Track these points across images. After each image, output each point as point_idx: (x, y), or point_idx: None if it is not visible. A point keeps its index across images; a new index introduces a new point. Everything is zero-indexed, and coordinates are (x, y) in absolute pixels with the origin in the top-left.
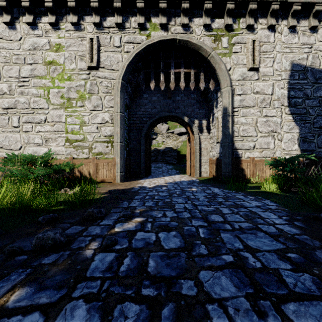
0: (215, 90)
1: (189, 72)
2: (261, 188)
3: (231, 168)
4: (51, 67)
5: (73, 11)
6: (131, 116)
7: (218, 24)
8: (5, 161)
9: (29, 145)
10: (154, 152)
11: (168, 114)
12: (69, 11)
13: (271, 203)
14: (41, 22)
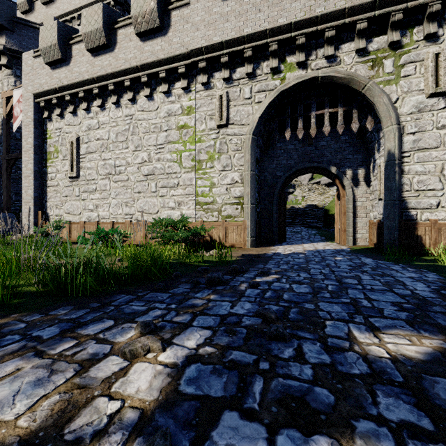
0: (376, 129)
1: (336, 111)
2: (439, 262)
3: (398, 234)
4: (183, 131)
5: (204, 71)
6: (262, 172)
7: (378, 44)
8: (153, 224)
9: (165, 208)
10: (291, 212)
11: (309, 165)
12: (199, 71)
13: (433, 276)
14: (174, 89)
